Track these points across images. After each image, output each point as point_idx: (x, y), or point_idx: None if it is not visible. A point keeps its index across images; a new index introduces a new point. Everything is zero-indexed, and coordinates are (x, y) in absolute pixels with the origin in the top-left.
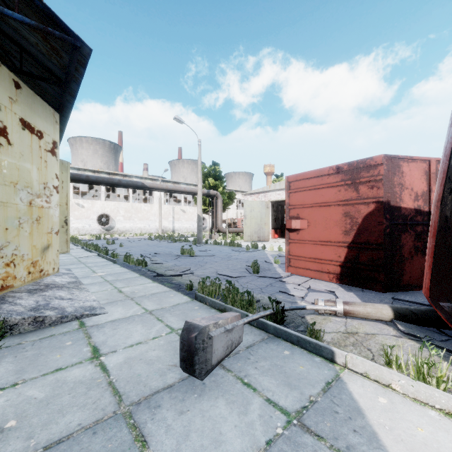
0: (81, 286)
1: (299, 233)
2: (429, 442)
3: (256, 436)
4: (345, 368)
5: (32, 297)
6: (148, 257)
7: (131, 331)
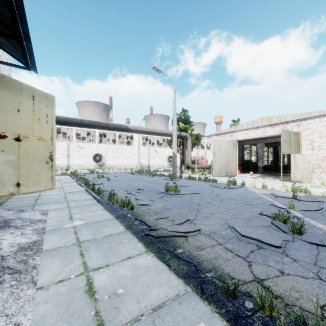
0: (33, 259)
1: None
2: None
3: None
4: None
5: None
6: (133, 194)
7: None
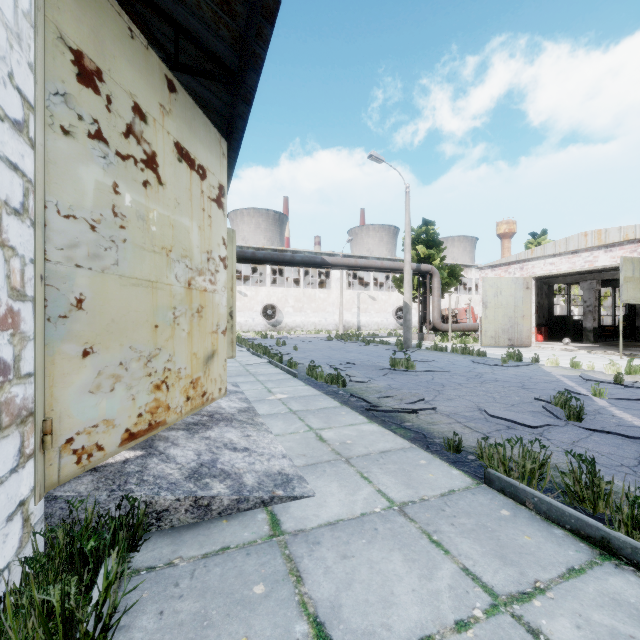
0: (257, 419)
1: None
2: None
3: None
4: None
5: (192, 442)
6: (340, 369)
7: (386, 575)
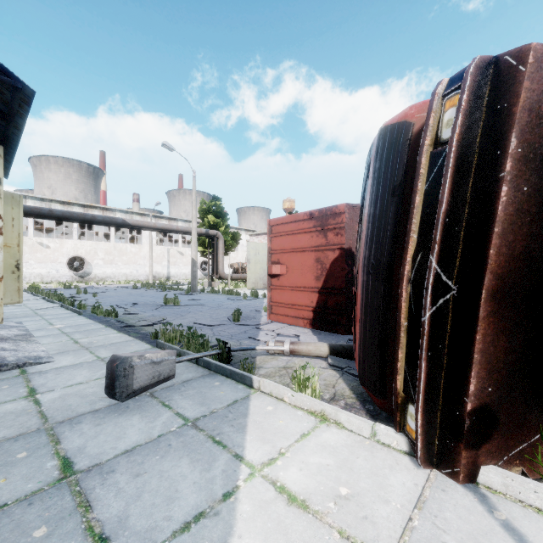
0: (31, 338)
1: (279, 279)
2: (281, 427)
3: (152, 433)
4: (258, 391)
5: None
6: (124, 307)
7: (75, 375)
